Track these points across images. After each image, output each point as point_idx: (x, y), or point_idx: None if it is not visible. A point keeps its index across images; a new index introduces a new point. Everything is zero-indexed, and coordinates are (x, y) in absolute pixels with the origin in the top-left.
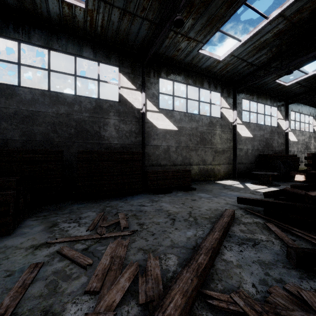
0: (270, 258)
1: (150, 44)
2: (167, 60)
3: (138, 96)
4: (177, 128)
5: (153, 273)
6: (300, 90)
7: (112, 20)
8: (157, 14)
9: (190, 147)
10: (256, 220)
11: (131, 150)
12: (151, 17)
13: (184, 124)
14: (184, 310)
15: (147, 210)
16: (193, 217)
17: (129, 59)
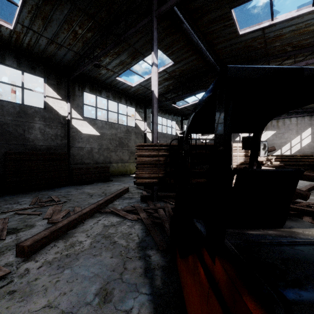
0: (134, 201)
1: (75, 66)
2: (91, 78)
3: (64, 105)
4: (100, 134)
5: (78, 210)
6: (188, 112)
7: (40, 43)
8: (81, 49)
9: (110, 149)
10: (139, 191)
11: (56, 151)
12: (76, 50)
13: (105, 131)
14: (90, 212)
15: (73, 193)
16: (105, 193)
17: (55, 72)
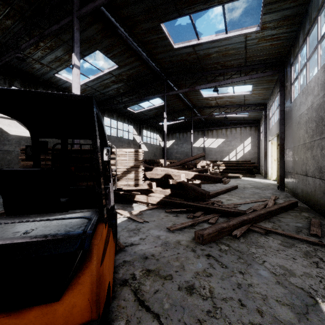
0: None
1: None
2: (22, 72)
3: None
4: None
5: None
6: (145, 117)
7: None
8: (2, 37)
9: None
10: None
11: None
12: None
13: None
14: None
15: None
16: None
17: None
